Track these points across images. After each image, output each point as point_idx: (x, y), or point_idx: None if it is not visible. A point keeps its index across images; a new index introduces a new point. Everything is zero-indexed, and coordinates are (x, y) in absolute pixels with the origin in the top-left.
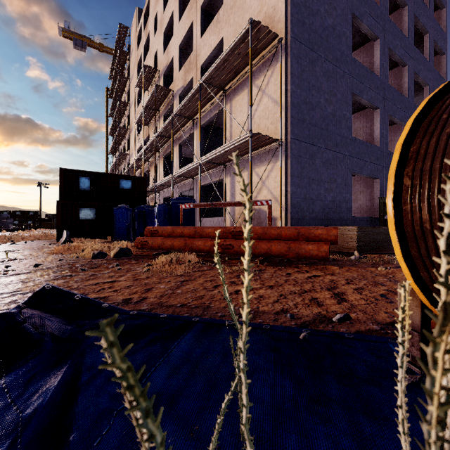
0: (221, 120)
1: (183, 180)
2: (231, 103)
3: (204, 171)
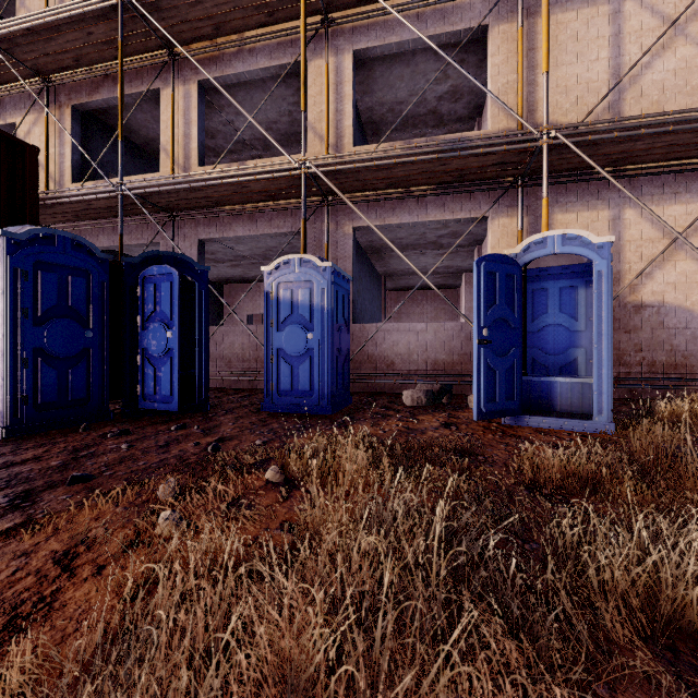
0: (386, 69)
1: (270, 198)
2: (534, 23)
3: (412, 184)
